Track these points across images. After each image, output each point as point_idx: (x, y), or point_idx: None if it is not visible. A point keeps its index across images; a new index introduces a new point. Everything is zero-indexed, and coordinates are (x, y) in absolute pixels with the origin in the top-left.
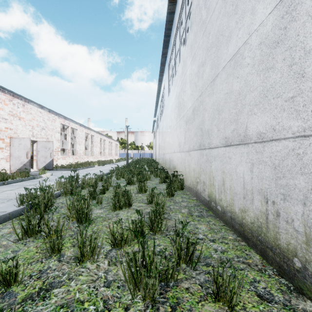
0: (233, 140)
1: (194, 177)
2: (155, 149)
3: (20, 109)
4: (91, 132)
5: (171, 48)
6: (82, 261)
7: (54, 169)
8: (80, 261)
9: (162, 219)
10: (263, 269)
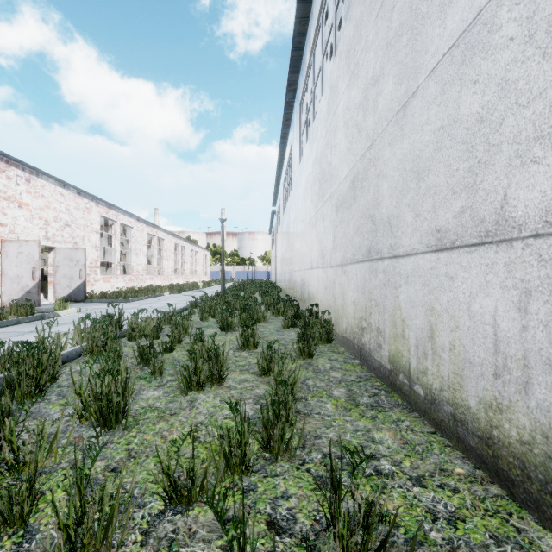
0: (462, 234)
1: (355, 318)
2: (274, 264)
3: (21, 187)
4: (159, 233)
5: (306, 70)
6: None
7: (87, 301)
8: None
9: (293, 423)
10: None
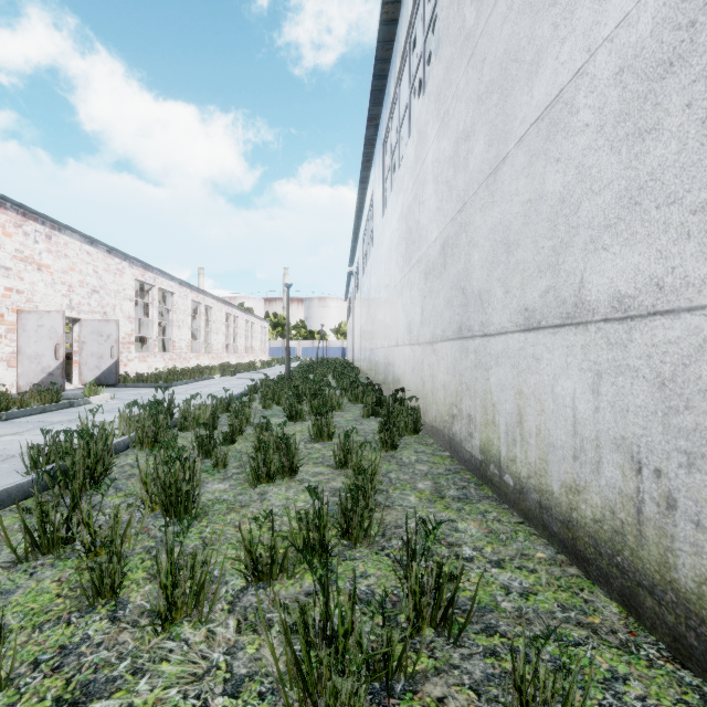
0: (546, 314)
1: (445, 404)
2: (351, 339)
3: (40, 246)
4: (207, 300)
5: (390, 103)
6: (170, 620)
7: (121, 385)
8: (165, 620)
9: (372, 509)
10: (631, 644)
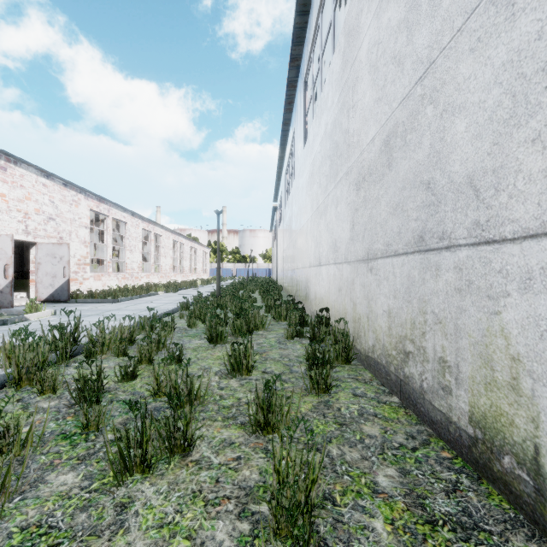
0: None
1: (390, 335)
2: (275, 262)
3: None
4: (156, 229)
5: (312, 35)
6: None
7: (72, 301)
8: None
9: None
10: None
